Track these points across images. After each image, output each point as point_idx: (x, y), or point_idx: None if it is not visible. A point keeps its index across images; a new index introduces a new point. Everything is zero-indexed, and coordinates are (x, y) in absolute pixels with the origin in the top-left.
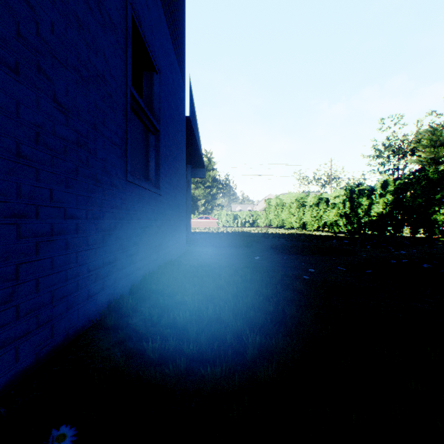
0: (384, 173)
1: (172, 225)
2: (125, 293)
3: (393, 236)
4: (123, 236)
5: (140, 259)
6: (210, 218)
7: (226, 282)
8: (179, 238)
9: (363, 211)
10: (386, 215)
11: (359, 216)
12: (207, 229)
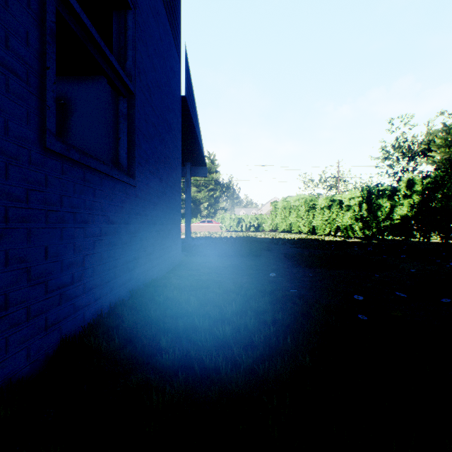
0: (393, 175)
1: (158, 230)
2: (39, 363)
3: (418, 242)
4: (34, 255)
5: (88, 288)
6: (213, 222)
7: (233, 331)
8: (170, 246)
9: (384, 213)
10: (411, 218)
11: (379, 220)
12: (209, 234)
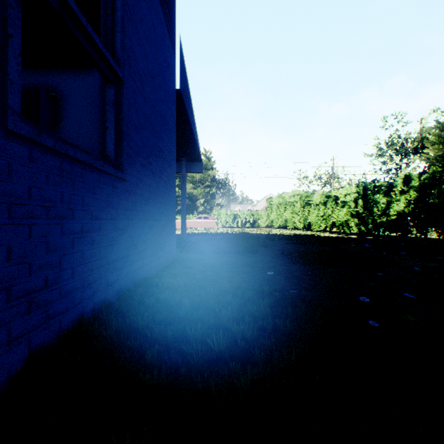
0: (387, 172)
1: (151, 226)
2: None
3: (415, 238)
4: None
5: (65, 292)
6: (209, 218)
7: (228, 341)
8: (164, 243)
9: (380, 209)
10: (408, 214)
11: (375, 216)
12: (205, 230)
